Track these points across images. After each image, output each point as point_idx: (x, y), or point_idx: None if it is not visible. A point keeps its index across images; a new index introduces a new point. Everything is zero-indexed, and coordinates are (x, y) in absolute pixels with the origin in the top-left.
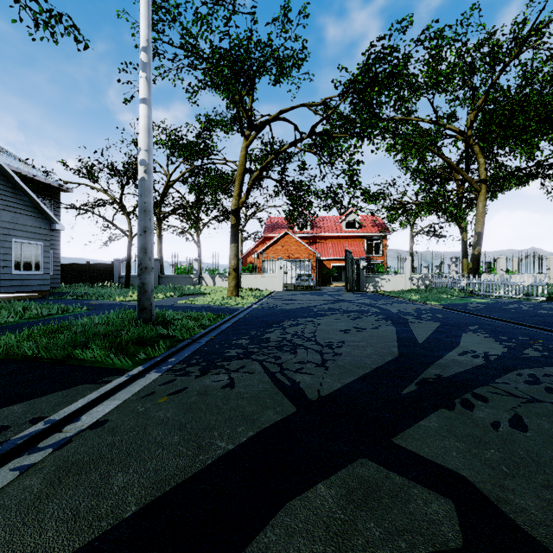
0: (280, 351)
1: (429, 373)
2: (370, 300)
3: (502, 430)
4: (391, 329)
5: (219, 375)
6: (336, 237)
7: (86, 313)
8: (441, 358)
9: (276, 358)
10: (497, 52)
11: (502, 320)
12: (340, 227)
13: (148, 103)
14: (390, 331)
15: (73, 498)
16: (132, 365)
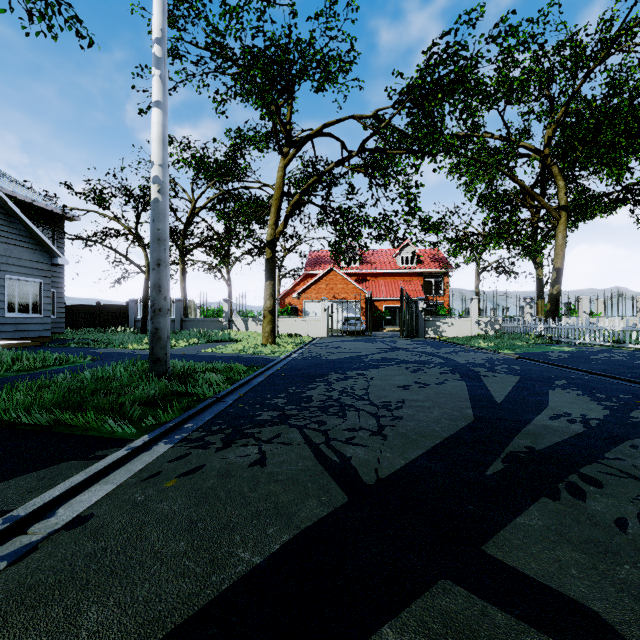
0: (325, 413)
1: (517, 445)
2: (431, 348)
3: (632, 532)
4: (461, 385)
5: (246, 447)
6: (389, 274)
7: (90, 364)
8: (529, 423)
9: (321, 423)
10: (580, 55)
11: (593, 372)
12: (393, 262)
13: (162, 107)
14: (460, 387)
15: None
16: (137, 434)
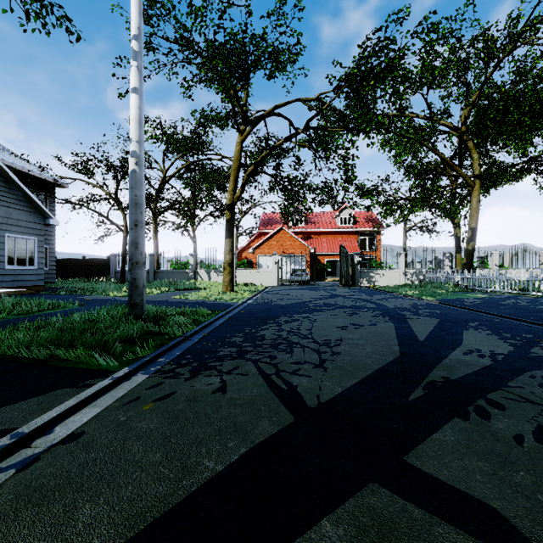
0: (275, 350)
1: (435, 375)
2: (365, 295)
3: (527, 446)
4: (390, 326)
5: (210, 377)
6: (330, 232)
7: (78, 308)
8: (446, 357)
9: (272, 357)
10: (491, 47)
11: (501, 316)
12: (334, 223)
13: (139, 93)
14: (389, 328)
15: (26, 541)
16: (118, 366)
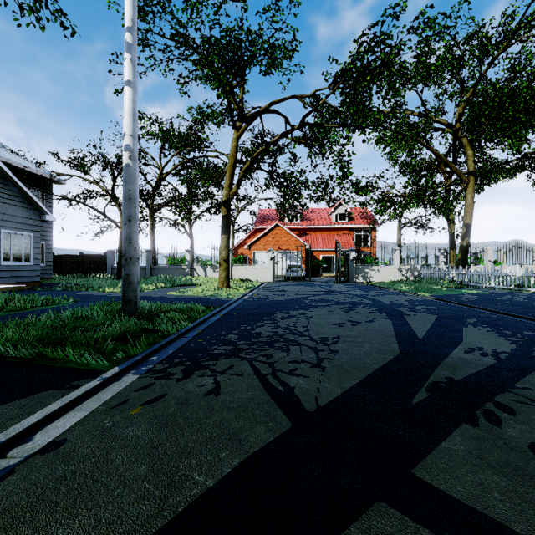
0: (271, 348)
1: (438, 376)
2: (361, 291)
3: None
4: (387, 322)
5: (203, 378)
6: (326, 228)
7: (72, 305)
8: (447, 356)
9: (268, 356)
10: (486, 45)
11: (499, 312)
12: (329, 219)
13: (133, 86)
14: (387, 324)
15: None
16: (109, 366)
